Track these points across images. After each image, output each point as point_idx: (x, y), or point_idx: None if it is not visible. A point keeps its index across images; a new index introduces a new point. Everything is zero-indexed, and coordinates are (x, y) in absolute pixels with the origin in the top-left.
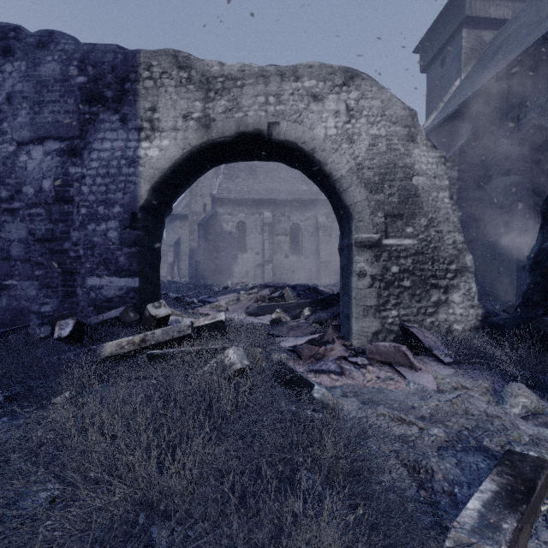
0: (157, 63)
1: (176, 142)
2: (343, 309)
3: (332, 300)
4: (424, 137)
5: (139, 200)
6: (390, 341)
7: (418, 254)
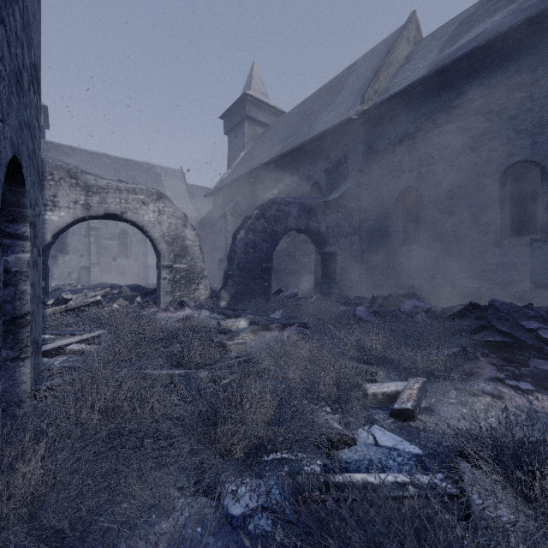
0: (57, 173)
1: (70, 214)
2: (158, 294)
3: (154, 291)
4: (190, 226)
5: (46, 242)
6: (176, 305)
7: (187, 271)
